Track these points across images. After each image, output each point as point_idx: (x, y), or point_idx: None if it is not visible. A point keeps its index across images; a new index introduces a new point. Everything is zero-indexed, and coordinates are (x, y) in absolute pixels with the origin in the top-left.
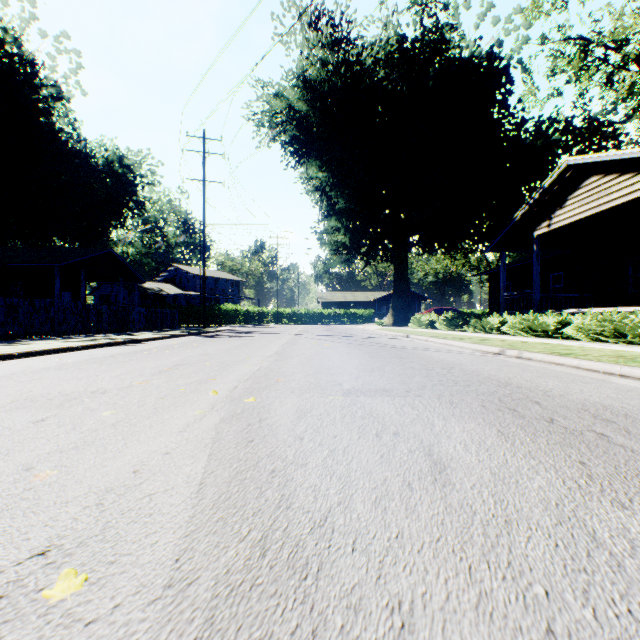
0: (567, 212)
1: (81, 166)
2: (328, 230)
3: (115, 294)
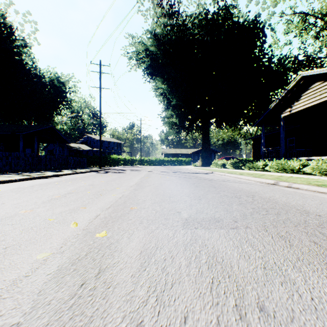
0: (301, 103)
1: (37, 82)
2: (167, 116)
3: (55, 150)
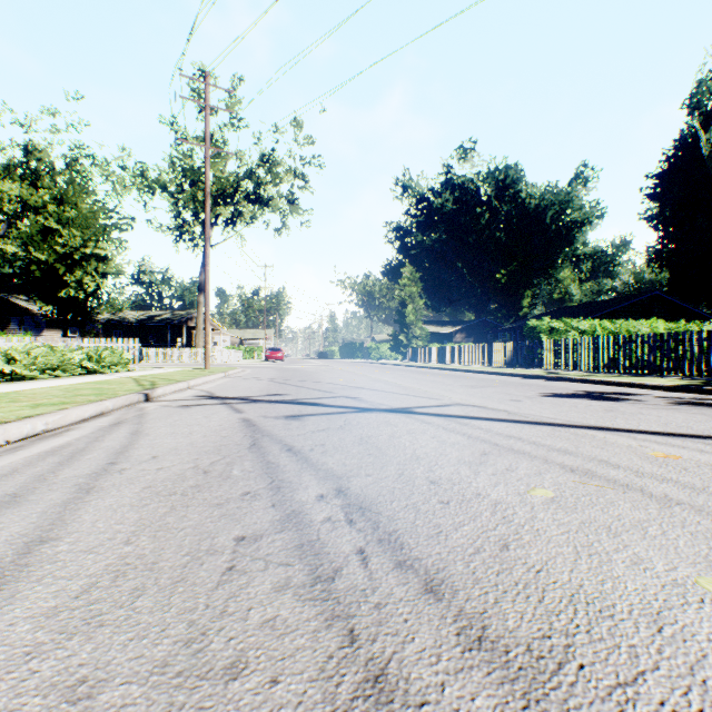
0: None
1: None
2: None
3: None
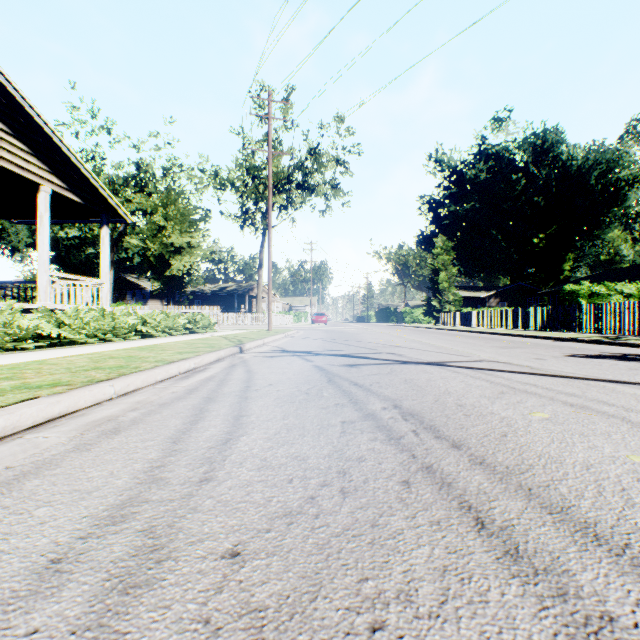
0: None
1: None
2: None
3: None
